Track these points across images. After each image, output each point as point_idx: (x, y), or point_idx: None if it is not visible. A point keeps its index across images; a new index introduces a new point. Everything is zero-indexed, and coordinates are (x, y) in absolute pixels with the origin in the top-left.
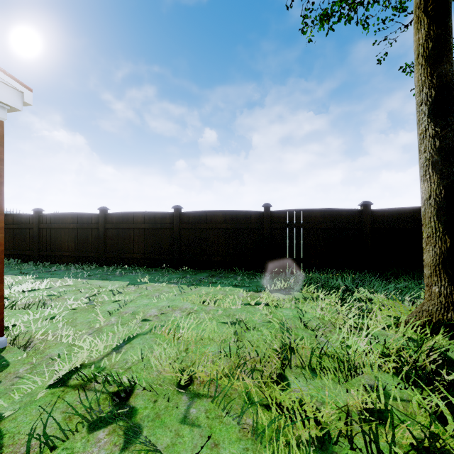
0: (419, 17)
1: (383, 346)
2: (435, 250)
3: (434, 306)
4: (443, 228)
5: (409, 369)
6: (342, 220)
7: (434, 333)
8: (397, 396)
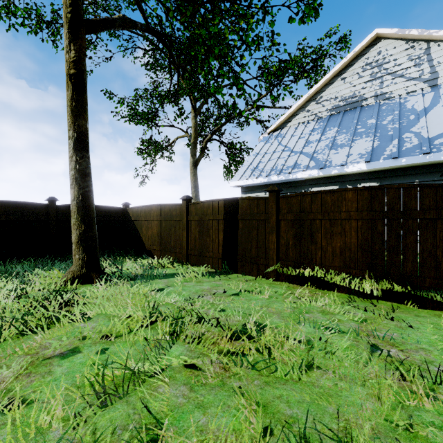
0: (68, 82)
1: (25, 296)
2: (77, 232)
3: (76, 267)
4: (80, 219)
5: (39, 303)
6: (28, 213)
7: (76, 284)
8: (20, 317)
